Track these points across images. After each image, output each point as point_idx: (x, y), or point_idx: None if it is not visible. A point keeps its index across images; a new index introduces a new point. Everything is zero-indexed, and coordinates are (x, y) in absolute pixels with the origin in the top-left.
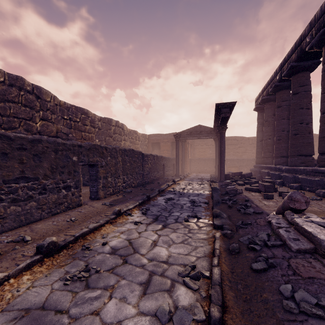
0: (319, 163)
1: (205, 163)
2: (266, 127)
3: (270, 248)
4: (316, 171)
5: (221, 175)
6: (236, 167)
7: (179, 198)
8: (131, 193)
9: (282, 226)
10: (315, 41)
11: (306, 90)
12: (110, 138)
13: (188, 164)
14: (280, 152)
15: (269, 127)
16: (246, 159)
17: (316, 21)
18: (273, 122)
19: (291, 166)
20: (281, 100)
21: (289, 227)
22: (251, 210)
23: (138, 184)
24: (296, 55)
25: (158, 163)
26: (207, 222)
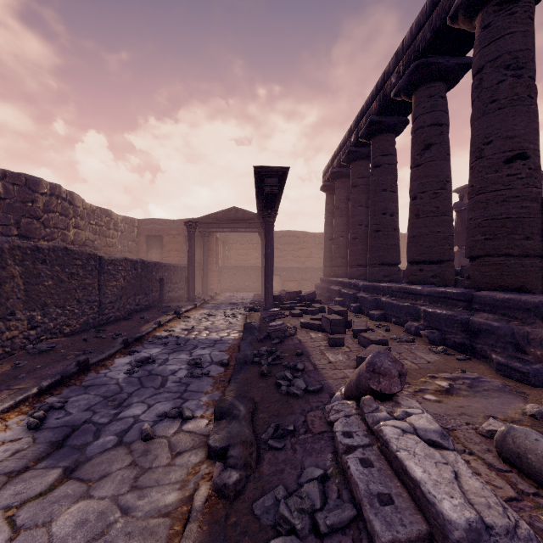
0: (409, 278)
1: (247, 275)
2: (338, 217)
3: (326, 539)
4: (404, 291)
5: (266, 297)
6: (296, 281)
7: (169, 357)
8: (47, 354)
9: (355, 445)
10: (403, 83)
11: (390, 163)
12: (35, 221)
13: (218, 277)
14: (356, 258)
15: (342, 218)
16: (310, 268)
17: (405, 51)
18: (348, 211)
19: (371, 281)
20: (357, 175)
21: (370, 445)
22: (300, 386)
23: (86, 326)
24: (378, 104)
25: (146, 277)
26: (202, 429)
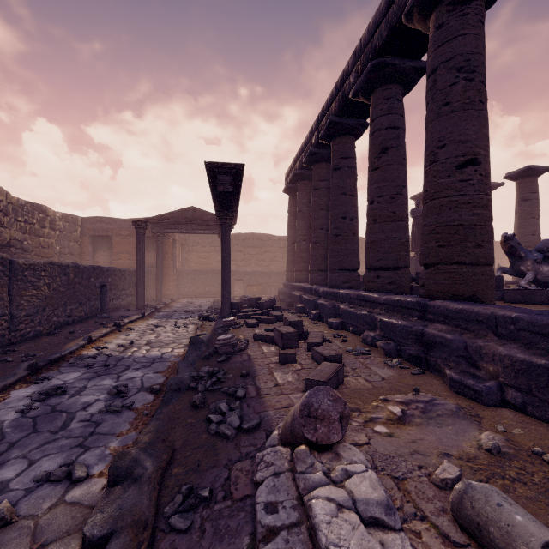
0: (366, 285)
1: (208, 279)
2: (300, 221)
3: None
4: (362, 298)
5: (223, 305)
6: (260, 286)
7: (88, 383)
8: None
9: (278, 525)
10: (361, 83)
11: (350, 166)
12: None
13: (175, 281)
14: (317, 263)
15: (304, 222)
16: (274, 272)
17: (363, 50)
18: (310, 214)
19: (331, 287)
20: (318, 178)
21: (298, 525)
22: (234, 422)
23: None
24: (338, 104)
25: (81, 284)
26: (94, 496)
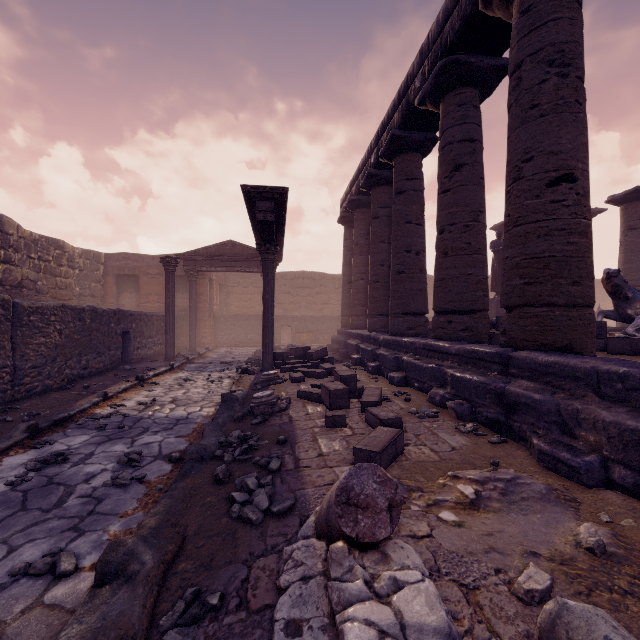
0: (435, 332)
1: (250, 325)
2: (357, 256)
3: None
4: (429, 348)
5: (264, 356)
6: (311, 333)
7: (96, 449)
8: None
9: None
10: (428, 87)
11: (416, 189)
12: None
13: (212, 328)
14: (377, 306)
15: (362, 257)
16: (327, 317)
17: (430, 46)
18: (369, 248)
19: (393, 334)
20: (378, 204)
21: None
22: (261, 504)
23: None
24: (401, 115)
25: (99, 330)
26: (79, 597)
